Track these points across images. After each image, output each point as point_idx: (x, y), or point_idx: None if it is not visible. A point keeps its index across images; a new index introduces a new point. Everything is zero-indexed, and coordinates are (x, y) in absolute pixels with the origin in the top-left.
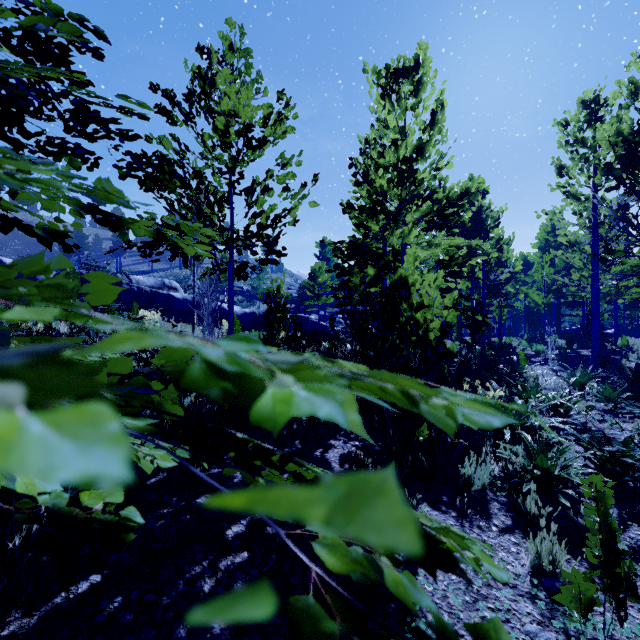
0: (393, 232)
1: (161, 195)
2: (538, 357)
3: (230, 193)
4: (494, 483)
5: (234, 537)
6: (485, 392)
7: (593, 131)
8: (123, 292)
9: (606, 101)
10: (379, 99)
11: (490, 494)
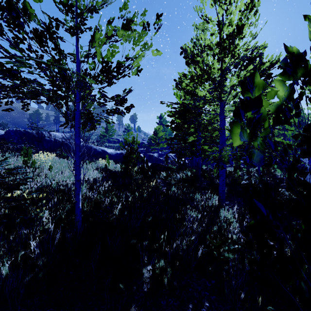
0: None
1: None
2: None
3: (76, 45)
4: None
5: None
6: None
7: None
8: (45, 141)
9: None
10: None
11: None
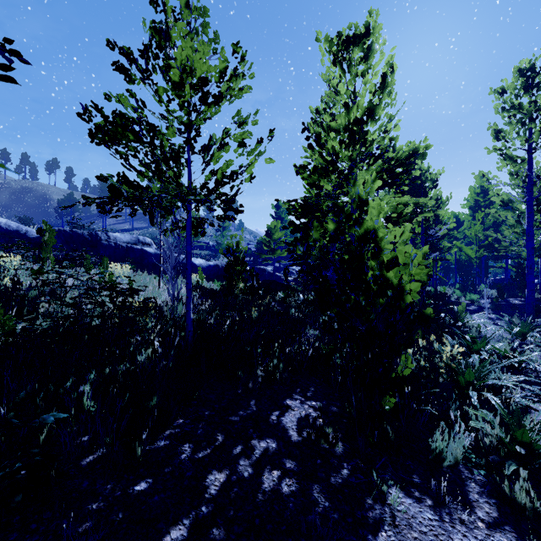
0: (355, 183)
1: (116, 150)
2: (472, 305)
3: (188, 151)
4: (466, 456)
5: None
6: (441, 347)
7: (530, 97)
8: (102, 247)
9: None
10: (331, 66)
11: (464, 471)
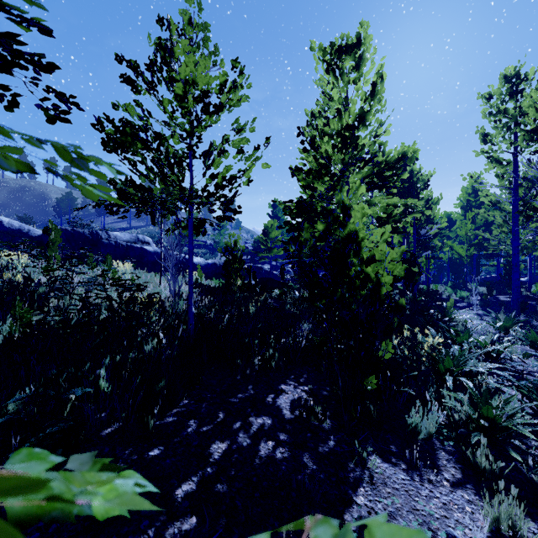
0: (341, 189)
1: (125, 157)
2: (462, 302)
3: (190, 156)
4: (440, 431)
5: (183, 497)
6: (424, 338)
7: (514, 102)
8: (103, 246)
9: (526, 76)
10: (324, 74)
11: (437, 443)
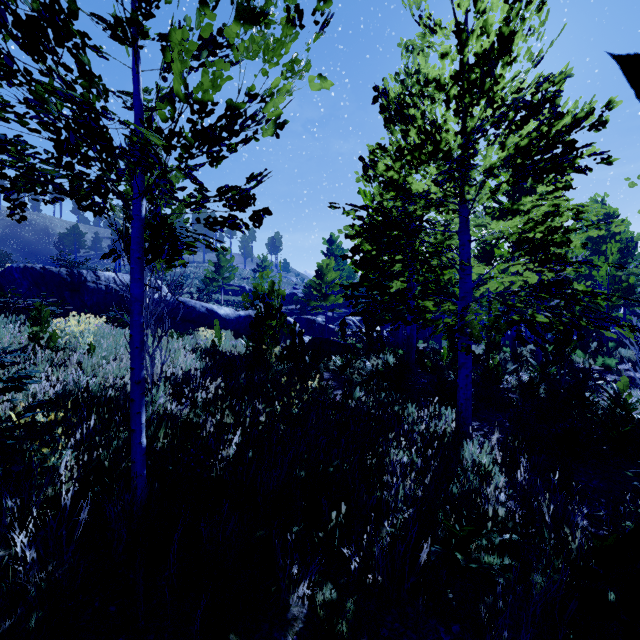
0: None
1: None
2: (610, 374)
3: (133, 66)
4: None
5: None
6: None
7: None
8: (87, 291)
9: None
10: None
11: None
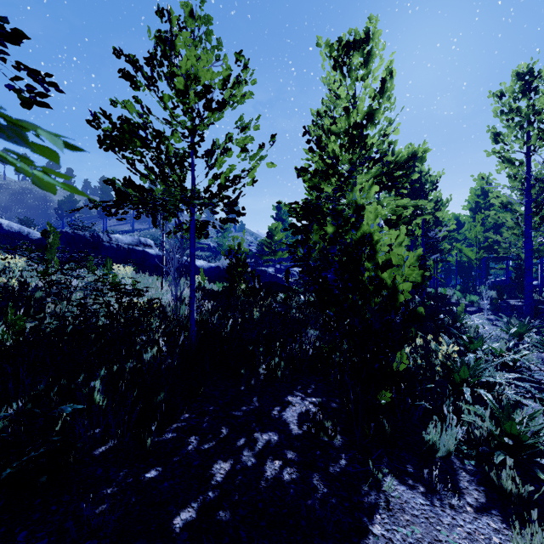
0: (353, 188)
1: (123, 155)
2: (472, 307)
3: (191, 155)
4: (458, 448)
5: (182, 527)
6: (437, 346)
7: (527, 100)
8: (104, 249)
9: (540, 73)
10: (331, 71)
11: (456, 461)
